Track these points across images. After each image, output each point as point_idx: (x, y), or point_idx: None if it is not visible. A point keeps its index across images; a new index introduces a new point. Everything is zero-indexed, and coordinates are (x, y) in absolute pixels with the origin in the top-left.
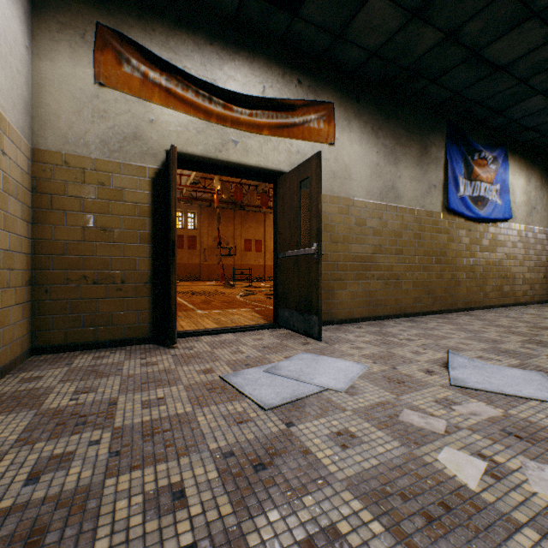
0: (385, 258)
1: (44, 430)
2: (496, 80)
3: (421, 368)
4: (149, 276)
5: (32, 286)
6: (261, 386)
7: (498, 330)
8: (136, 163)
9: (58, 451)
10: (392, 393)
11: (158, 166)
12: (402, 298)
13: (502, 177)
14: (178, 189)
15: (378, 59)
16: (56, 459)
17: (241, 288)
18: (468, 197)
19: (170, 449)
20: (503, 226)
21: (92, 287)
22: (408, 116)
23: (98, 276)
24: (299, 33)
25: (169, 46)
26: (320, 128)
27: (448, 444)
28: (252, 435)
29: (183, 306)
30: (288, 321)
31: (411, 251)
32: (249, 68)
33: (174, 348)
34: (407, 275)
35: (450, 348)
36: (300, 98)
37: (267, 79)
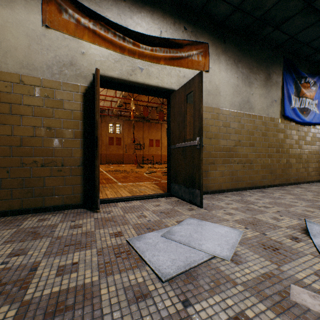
0: (243, 149)
1: None
2: None
3: (286, 234)
4: (81, 161)
5: None
6: (159, 252)
7: None
8: (72, 82)
9: None
10: (272, 262)
11: (87, 84)
12: (253, 176)
13: (319, 95)
14: (110, 110)
15: (239, 12)
16: None
17: (147, 168)
18: (297, 108)
19: None
20: (319, 128)
21: (40, 169)
22: (258, 53)
23: (44, 161)
24: None
25: (95, 1)
26: (199, 60)
27: None
28: (149, 319)
29: (110, 180)
30: (177, 192)
31: (260, 144)
32: (151, 18)
33: (97, 212)
34: (257, 160)
35: (300, 215)
36: (186, 39)
37: (163, 26)
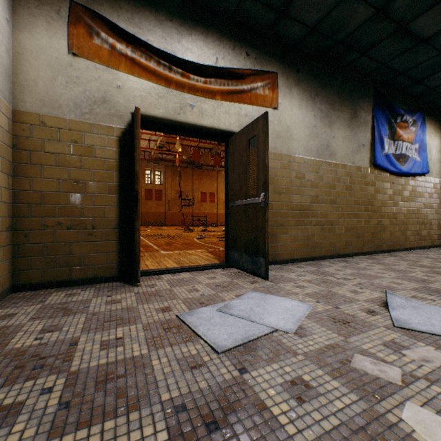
0: (321, 206)
1: (1, 374)
2: (418, 52)
3: (362, 308)
4: (116, 222)
5: (13, 231)
6: (214, 326)
7: (423, 270)
8: (105, 123)
9: (8, 401)
10: (339, 335)
11: (125, 126)
12: (335, 241)
13: (420, 138)
14: (147, 152)
15: (316, 34)
16: (4, 411)
17: (198, 232)
18: (392, 154)
19: (121, 399)
20: (421, 179)
21: (66, 232)
22: (341, 84)
23: (71, 222)
24: (247, 11)
25: (134, 22)
26: (265, 94)
27: (408, 398)
28: (205, 383)
29: (149, 248)
30: (237, 261)
31: (343, 201)
32: (204, 42)
33: (137, 285)
34: (339, 221)
35: (385, 288)
36: (248, 68)
37: (219, 51)
